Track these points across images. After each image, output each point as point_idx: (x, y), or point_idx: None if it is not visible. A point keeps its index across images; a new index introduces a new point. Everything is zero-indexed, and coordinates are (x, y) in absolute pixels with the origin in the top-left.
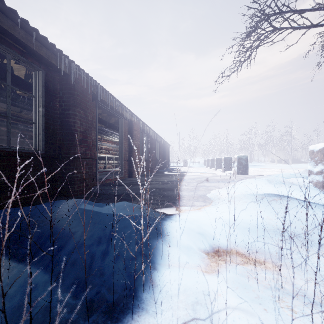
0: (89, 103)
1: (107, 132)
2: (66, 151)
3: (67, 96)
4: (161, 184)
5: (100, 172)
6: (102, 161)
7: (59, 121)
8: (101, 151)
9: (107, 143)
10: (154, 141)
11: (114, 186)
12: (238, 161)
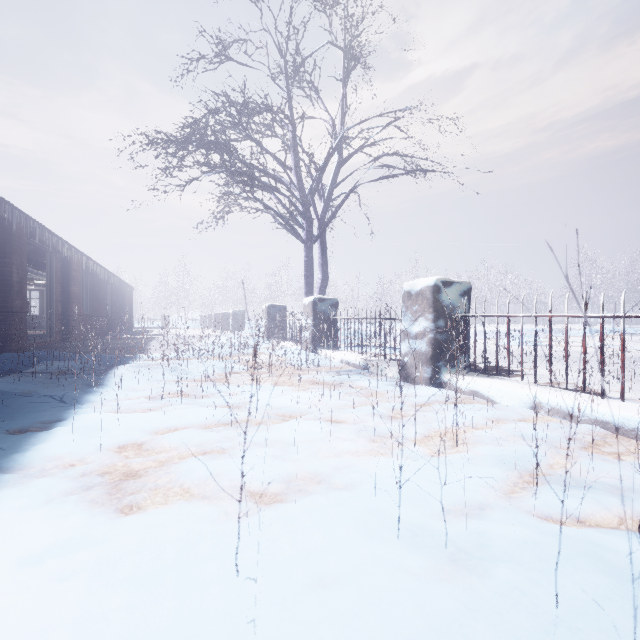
0: (25, 246)
1: None
2: (2, 305)
3: (1, 242)
4: (123, 344)
5: None
6: None
7: None
8: None
9: None
10: (104, 284)
11: (53, 348)
12: (233, 318)
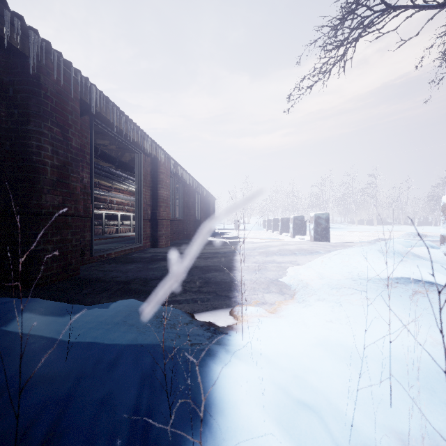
0: (73, 115)
1: (119, 177)
2: (21, 202)
3: (23, 96)
4: (203, 258)
5: (108, 238)
6: (112, 221)
7: (7, 144)
8: (111, 206)
9: (120, 194)
10: (193, 192)
11: (124, 262)
12: (316, 222)
